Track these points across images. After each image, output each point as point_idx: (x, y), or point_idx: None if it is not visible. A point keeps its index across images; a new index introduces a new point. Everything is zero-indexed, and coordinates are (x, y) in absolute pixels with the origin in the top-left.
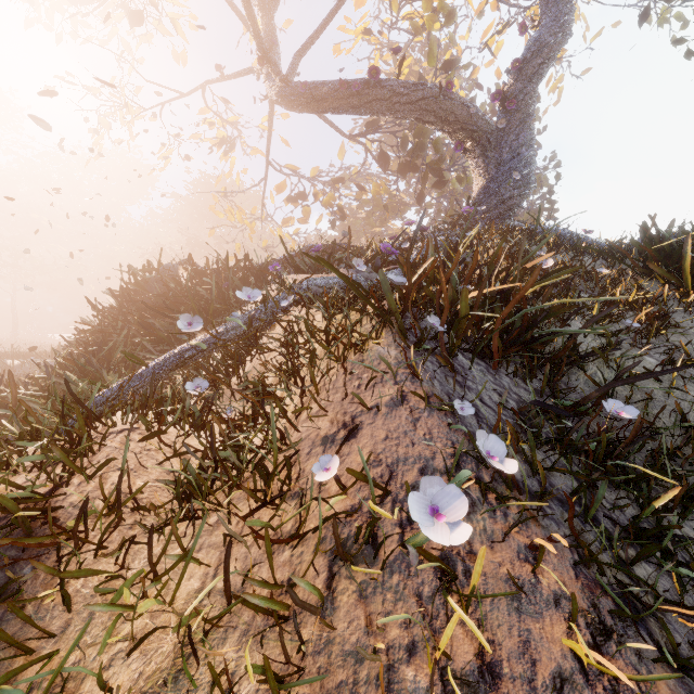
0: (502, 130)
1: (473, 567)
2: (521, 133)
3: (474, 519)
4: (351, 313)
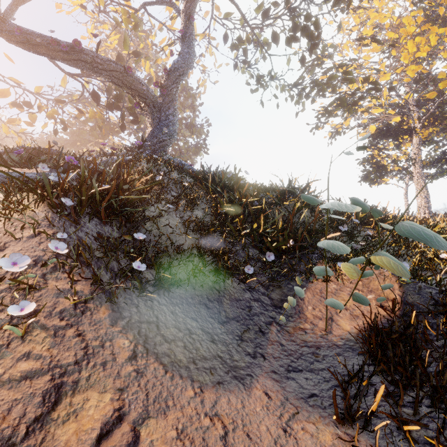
0: (161, 103)
1: (44, 288)
2: (170, 108)
3: (53, 274)
4: (26, 195)
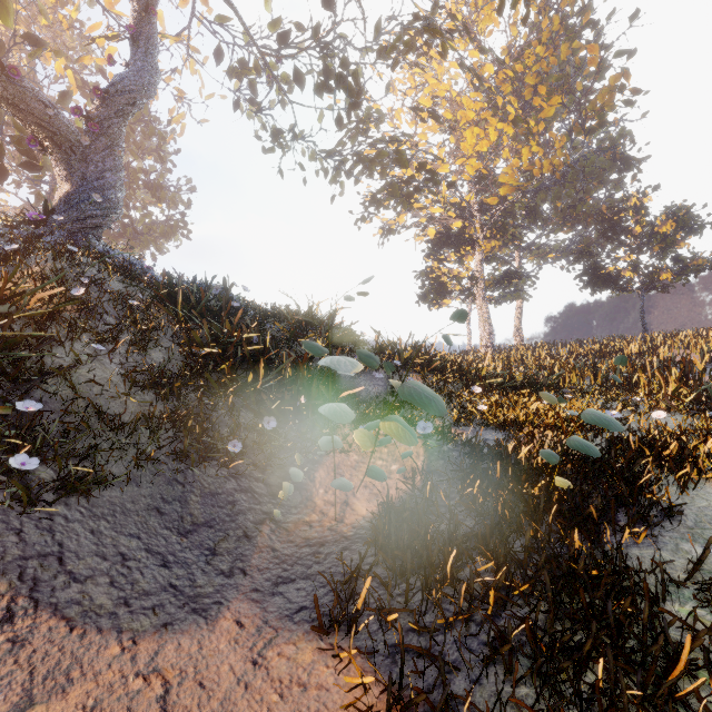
0: (88, 147)
1: None
2: (108, 158)
3: None
4: None
